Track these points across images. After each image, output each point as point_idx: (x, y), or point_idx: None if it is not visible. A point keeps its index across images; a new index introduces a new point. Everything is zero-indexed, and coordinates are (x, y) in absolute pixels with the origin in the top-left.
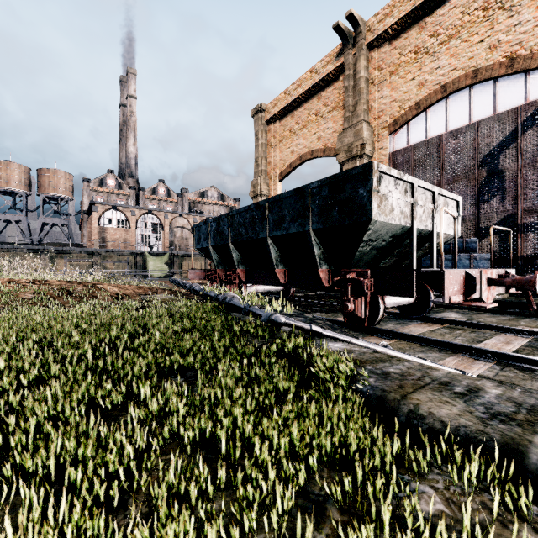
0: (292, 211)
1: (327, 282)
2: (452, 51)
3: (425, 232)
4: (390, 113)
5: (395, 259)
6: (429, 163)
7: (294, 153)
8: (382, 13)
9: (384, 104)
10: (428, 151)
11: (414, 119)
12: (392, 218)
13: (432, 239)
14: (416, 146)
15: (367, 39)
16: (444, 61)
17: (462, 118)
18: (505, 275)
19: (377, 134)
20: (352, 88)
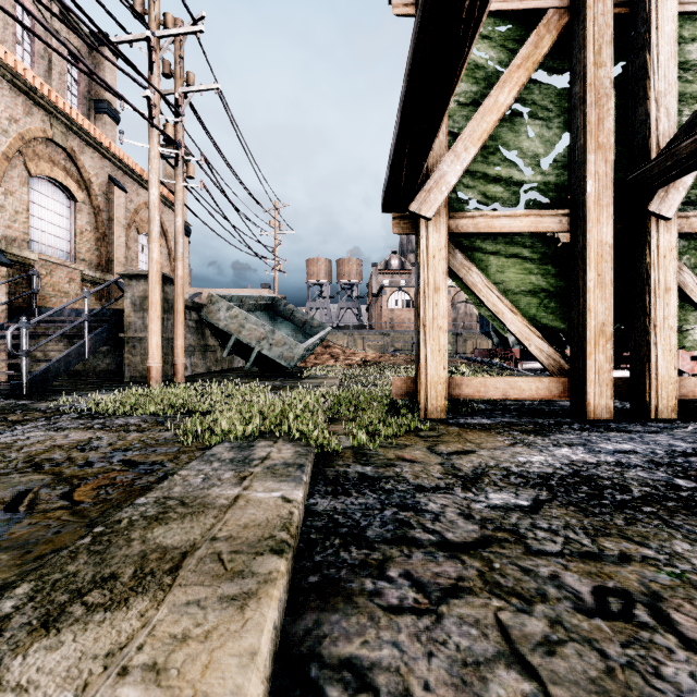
0: None
1: None
2: None
3: None
4: None
5: None
6: None
7: None
8: None
9: None
10: None
11: None
12: None
13: None
14: None
15: None
16: None
17: None
18: None
19: None
20: None
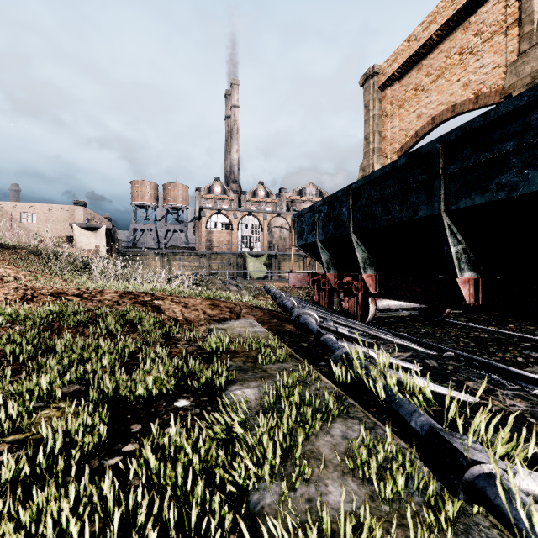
0: (537, 137)
1: None
2: None
3: None
4: None
5: None
6: None
7: (422, 116)
8: None
9: None
10: None
11: None
12: None
13: None
14: None
15: None
16: None
17: None
18: None
19: None
20: None
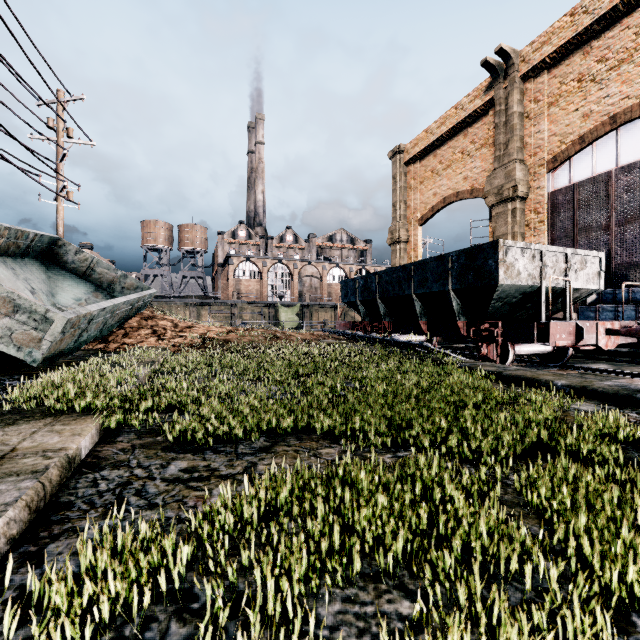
0: (435, 274)
1: (465, 331)
2: (624, 77)
3: (558, 289)
4: (548, 149)
5: (531, 312)
6: (596, 203)
7: (437, 195)
8: (538, 41)
9: (541, 140)
10: (594, 190)
11: (577, 154)
12: (518, 280)
13: (565, 294)
14: (580, 184)
15: (521, 70)
16: (613, 89)
17: (636, 151)
18: (630, 326)
19: (533, 173)
20: (503, 124)
